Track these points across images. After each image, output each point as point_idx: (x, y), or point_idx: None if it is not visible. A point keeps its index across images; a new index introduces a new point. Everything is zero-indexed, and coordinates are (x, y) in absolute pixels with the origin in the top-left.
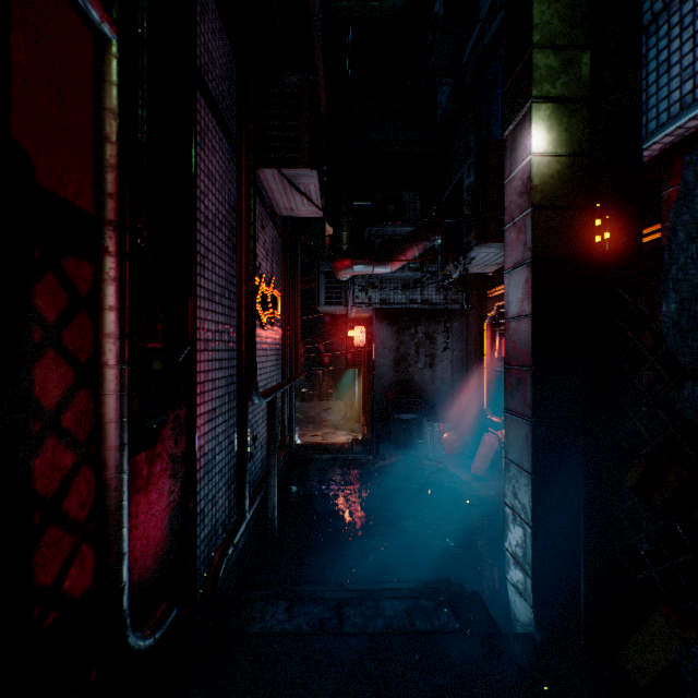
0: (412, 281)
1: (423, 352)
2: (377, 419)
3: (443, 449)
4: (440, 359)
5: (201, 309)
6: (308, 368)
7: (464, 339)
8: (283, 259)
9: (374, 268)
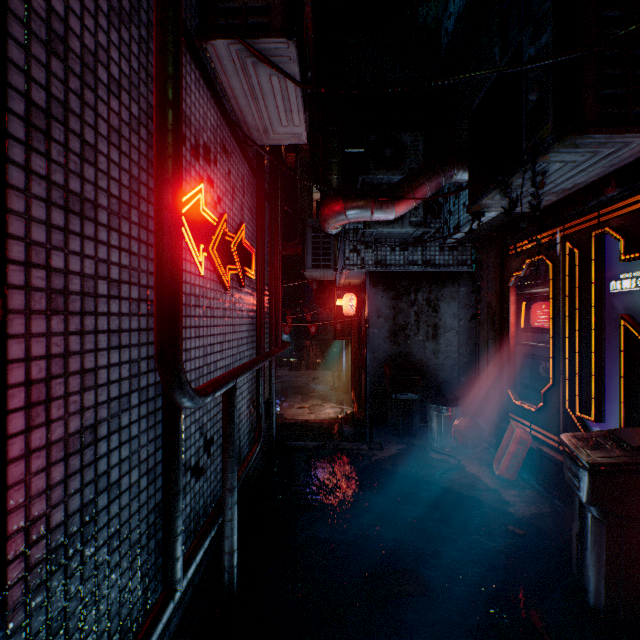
0: (412, 240)
1: (424, 322)
2: (371, 398)
3: (454, 440)
4: (443, 329)
5: (31, 220)
6: (296, 338)
7: (472, 307)
8: (258, 205)
9: (373, 213)
